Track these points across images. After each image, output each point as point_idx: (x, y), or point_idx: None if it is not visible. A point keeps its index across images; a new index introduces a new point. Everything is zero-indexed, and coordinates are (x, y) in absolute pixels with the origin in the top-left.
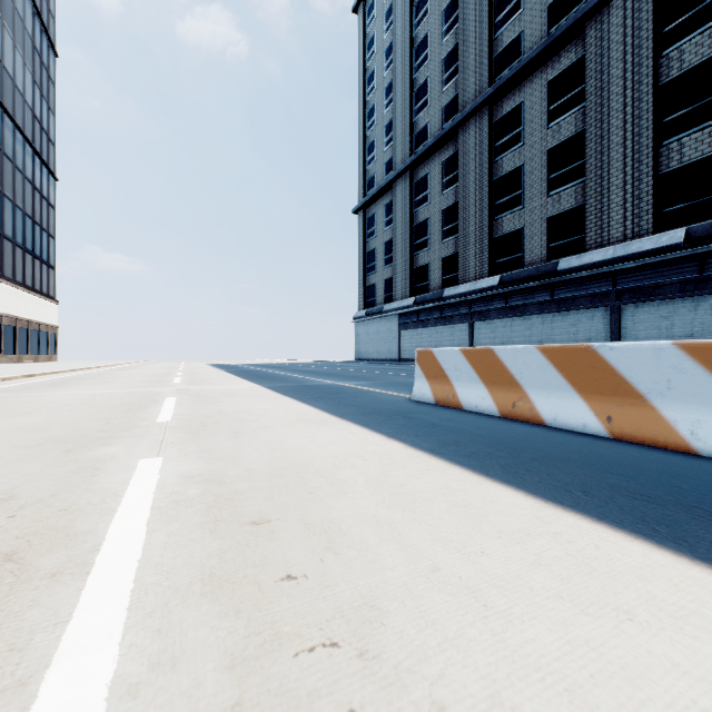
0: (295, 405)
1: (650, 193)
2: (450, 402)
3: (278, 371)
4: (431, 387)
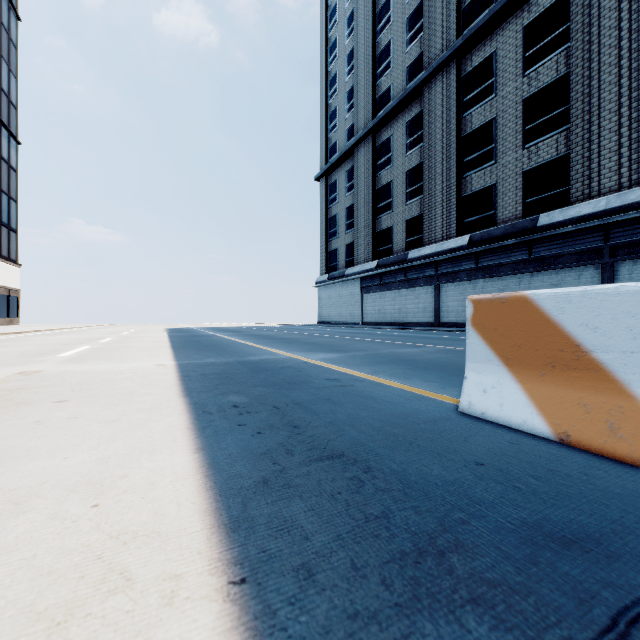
0: (158, 455)
1: None
2: (632, 449)
3: (231, 335)
4: (527, 390)
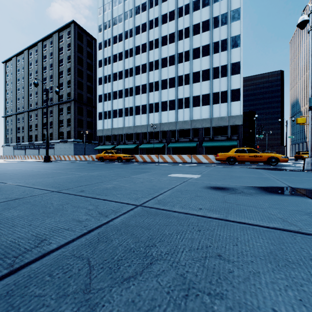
0: None
1: (42, 136)
2: None
3: None
4: None
